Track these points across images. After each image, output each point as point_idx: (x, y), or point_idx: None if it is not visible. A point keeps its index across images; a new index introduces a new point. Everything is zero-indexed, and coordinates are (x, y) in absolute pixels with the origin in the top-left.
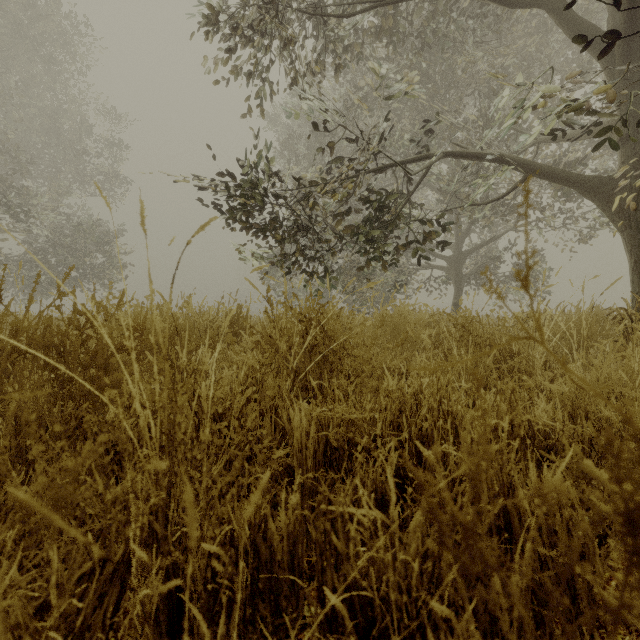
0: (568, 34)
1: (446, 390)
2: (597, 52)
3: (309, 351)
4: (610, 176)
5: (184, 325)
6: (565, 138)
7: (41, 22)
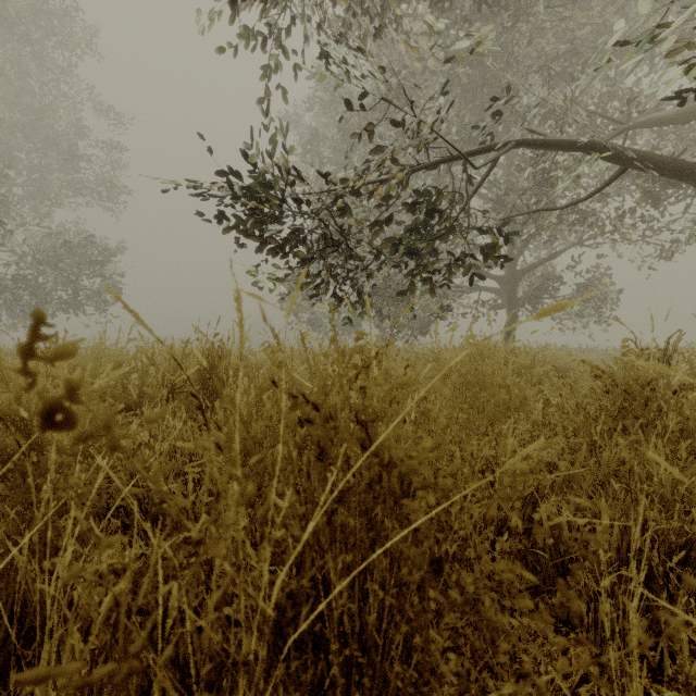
0: None
1: (599, 516)
2: None
3: (328, 509)
4: None
5: (17, 412)
6: (664, 121)
7: (20, 0)
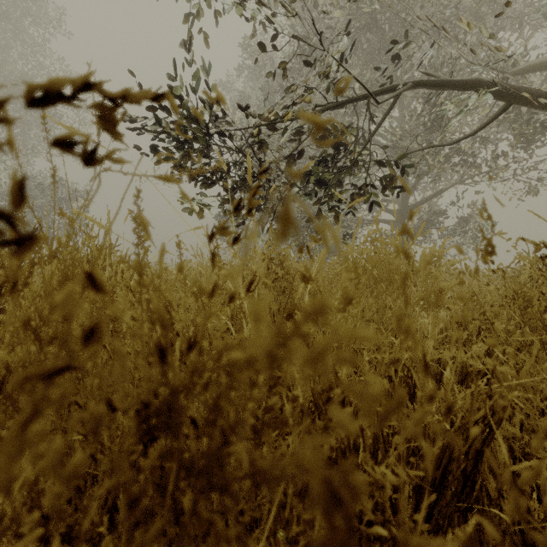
0: None
1: None
2: None
3: None
4: None
5: None
6: (540, 67)
7: None
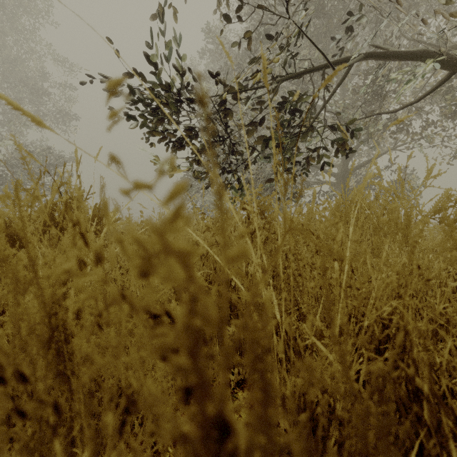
0: None
1: None
2: None
3: None
4: None
5: None
6: None
7: None
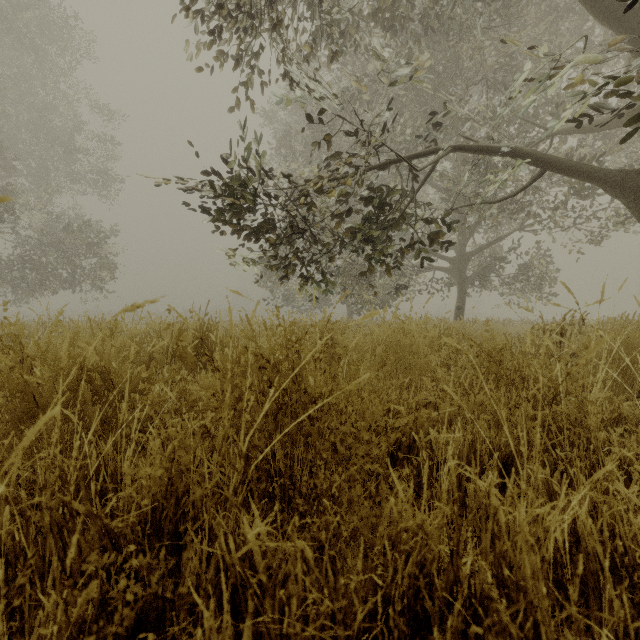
0: (591, 10)
1: None
2: (623, 30)
3: (274, 413)
4: (637, 170)
5: (100, 366)
6: (582, 130)
7: (26, 13)
